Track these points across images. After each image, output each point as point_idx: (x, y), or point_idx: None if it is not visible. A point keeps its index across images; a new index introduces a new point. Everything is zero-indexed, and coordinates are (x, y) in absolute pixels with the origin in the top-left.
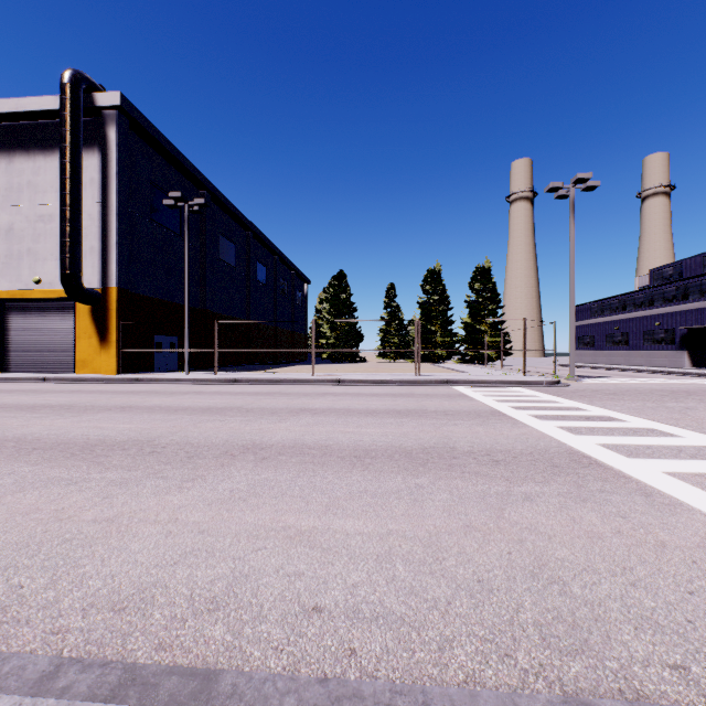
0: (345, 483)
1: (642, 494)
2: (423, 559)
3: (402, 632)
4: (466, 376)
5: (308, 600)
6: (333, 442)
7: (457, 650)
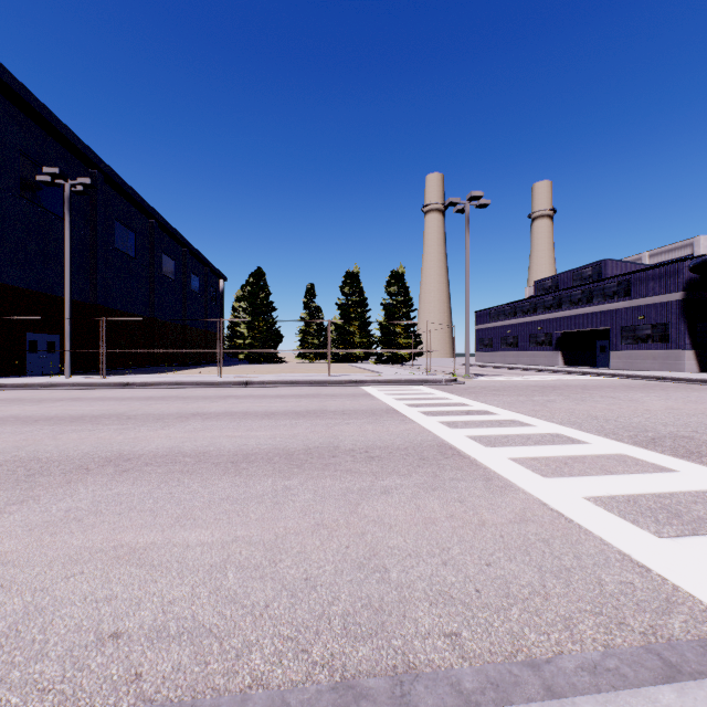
0: (209, 491)
1: (484, 479)
2: (258, 564)
3: (203, 645)
4: (375, 376)
5: (109, 626)
6: (214, 448)
7: (255, 654)
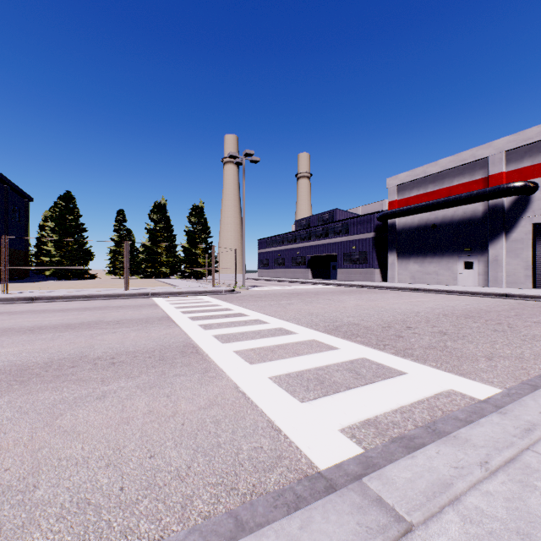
0: None
1: (203, 372)
2: None
3: None
4: (169, 289)
5: None
6: None
7: None
